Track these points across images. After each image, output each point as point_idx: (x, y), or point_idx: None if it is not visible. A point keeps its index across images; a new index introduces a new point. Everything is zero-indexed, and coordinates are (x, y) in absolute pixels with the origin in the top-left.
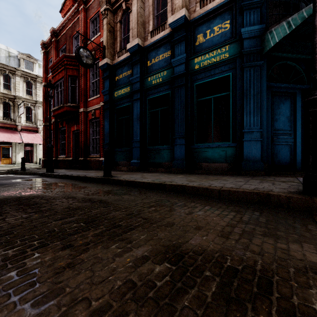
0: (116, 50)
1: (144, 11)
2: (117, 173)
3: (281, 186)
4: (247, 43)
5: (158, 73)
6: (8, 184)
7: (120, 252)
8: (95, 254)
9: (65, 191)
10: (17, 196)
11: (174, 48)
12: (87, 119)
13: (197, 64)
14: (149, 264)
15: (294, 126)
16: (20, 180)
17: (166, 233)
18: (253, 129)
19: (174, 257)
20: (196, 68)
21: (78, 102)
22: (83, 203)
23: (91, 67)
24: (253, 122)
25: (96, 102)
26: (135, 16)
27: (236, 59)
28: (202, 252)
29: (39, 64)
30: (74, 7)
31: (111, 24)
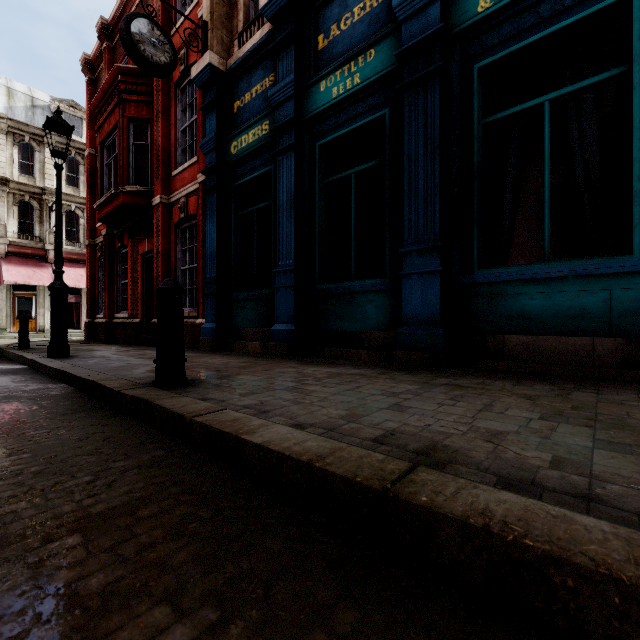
0: (235, 32)
1: None
2: (226, 363)
3: None
4: None
5: (350, 60)
6: None
7: None
8: None
9: None
10: None
11: None
12: (170, 223)
13: None
14: None
15: None
16: None
17: None
18: None
19: None
20: (481, 8)
21: (151, 183)
22: None
23: (168, 72)
24: None
25: (189, 176)
26: None
27: None
28: None
29: None
30: None
31: None
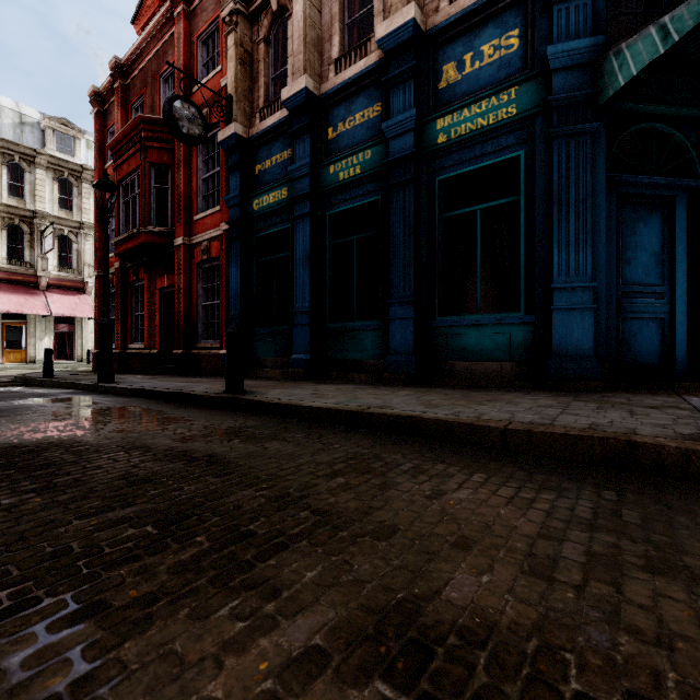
0: (256, 104)
1: (320, 15)
2: (258, 384)
3: (653, 421)
4: (562, 81)
5: (353, 154)
6: (3, 411)
7: (240, 633)
8: (165, 643)
9: (129, 430)
10: (10, 444)
11: (389, 97)
12: (192, 262)
13: (442, 132)
14: (326, 687)
15: (671, 274)
16: (33, 400)
17: (377, 560)
18: (576, 282)
19: (404, 657)
20: (440, 141)
21: (172, 224)
22: (167, 463)
23: (201, 142)
24: (576, 265)
25: (212, 223)
26: (300, 26)
27: (535, 118)
28: (487, 637)
29: (89, 141)
30: (162, 10)
31: (246, 45)
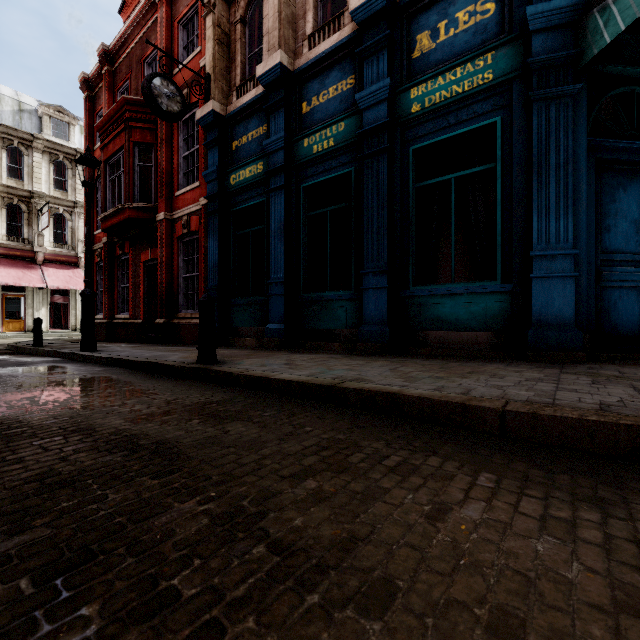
0: (233, 83)
1: None
2: (234, 353)
3: None
4: (542, 43)
5: (326, 127)
6: None
7: None
8: None
9: (83, 406)
10: None
11: (363, 69)
12: (173, 236)
13: (416, 101)
14: None
15: None
16: (9, 369)
17: None
18: (557, 250)
19: None
20: (414, 110)
21: (155, 200)
22: (103, 455)
23: (179, 119)
24: (557, 232)
25: (191, 198)
26: (274, 3)
27: (512, 83)
28: None
29: (82, 127)
30: None
31: (223, 26)
